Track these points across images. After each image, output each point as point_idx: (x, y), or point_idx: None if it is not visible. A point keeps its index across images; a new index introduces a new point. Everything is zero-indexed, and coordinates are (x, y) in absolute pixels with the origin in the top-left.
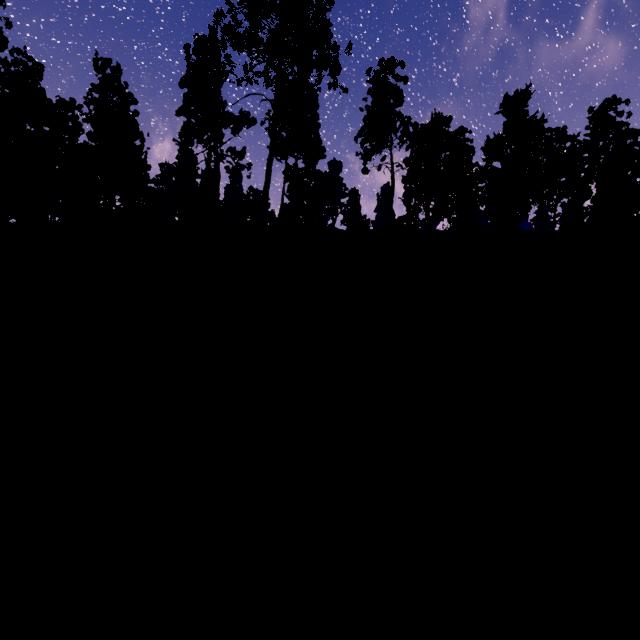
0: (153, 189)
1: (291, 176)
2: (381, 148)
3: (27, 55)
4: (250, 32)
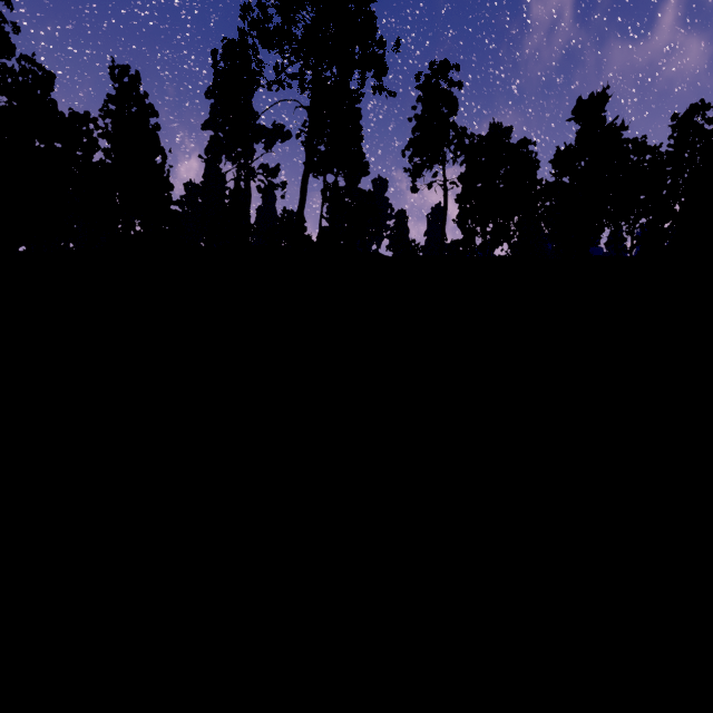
0: (175, 211)
1: (330, 196)
2: (432, 163)
3: (36, 63)
4: (282, 27)
